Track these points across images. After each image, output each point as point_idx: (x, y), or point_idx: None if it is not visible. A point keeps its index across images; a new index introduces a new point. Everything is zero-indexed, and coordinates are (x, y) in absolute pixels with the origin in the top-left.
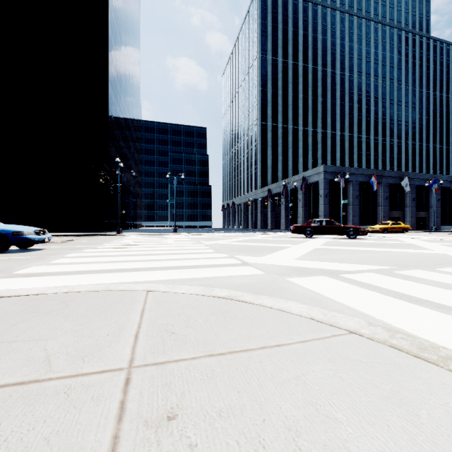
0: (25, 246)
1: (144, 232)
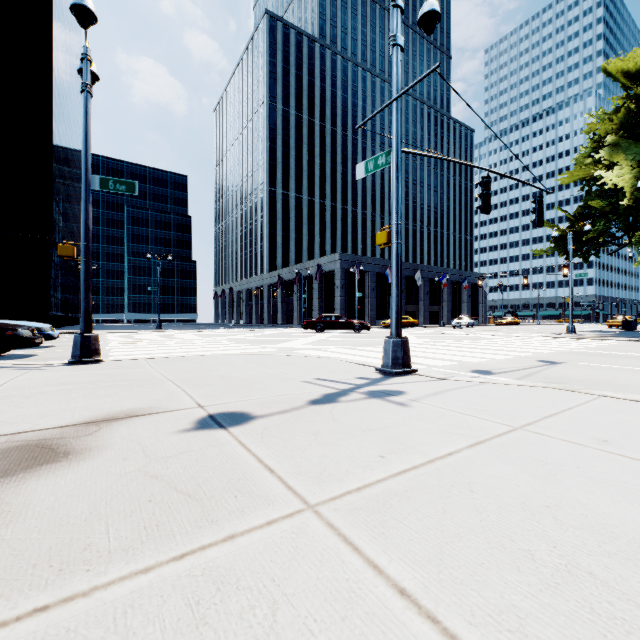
0: None
1: (116, 329)
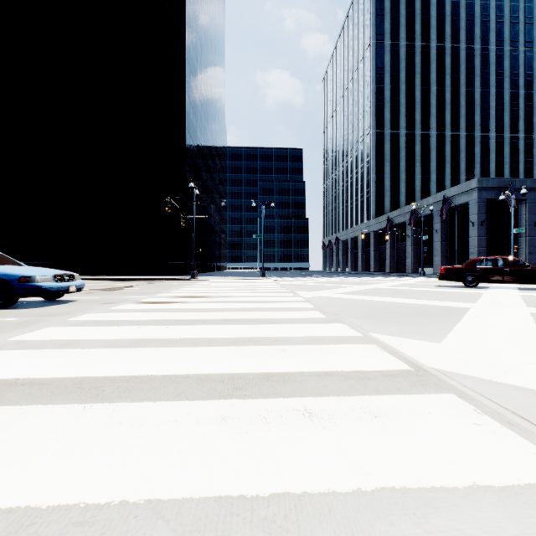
0: (52, 296)
1: (225, 276)
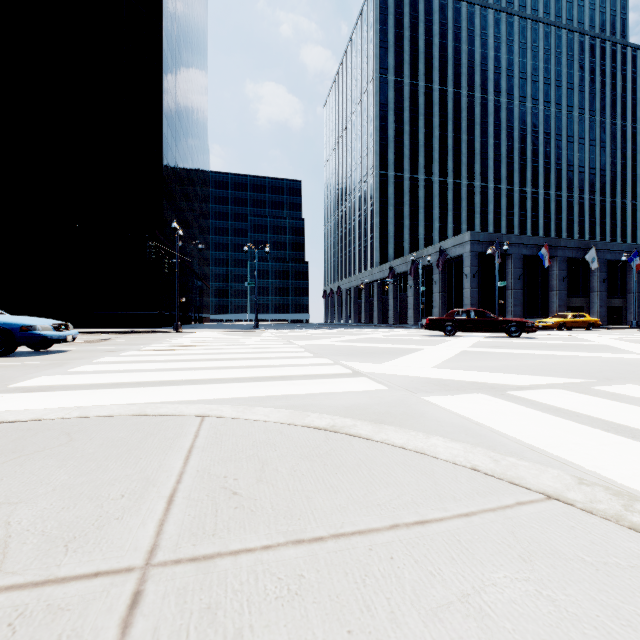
0: (41, 346)
1: (212, 328)
